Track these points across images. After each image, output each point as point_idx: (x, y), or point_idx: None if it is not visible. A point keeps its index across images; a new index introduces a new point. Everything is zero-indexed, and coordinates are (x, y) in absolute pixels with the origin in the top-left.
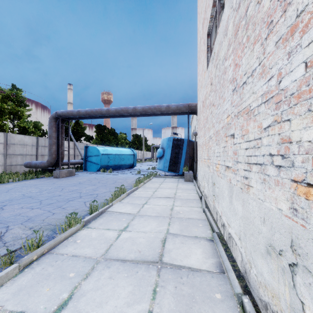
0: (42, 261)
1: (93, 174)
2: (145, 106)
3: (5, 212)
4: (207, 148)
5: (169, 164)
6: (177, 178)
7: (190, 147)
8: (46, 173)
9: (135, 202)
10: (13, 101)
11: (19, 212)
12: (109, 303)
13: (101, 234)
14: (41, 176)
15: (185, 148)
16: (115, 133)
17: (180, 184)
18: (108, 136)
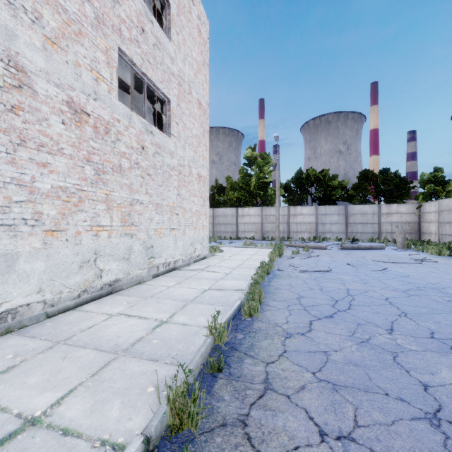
0: None
1: None
2: None
3: (365, 285)
4: (124, 211)
5: None
6: None
7: None
8: None
9: (221, 293)
10: None
11: (351, 285)
12: (228, 264)
13: (242, 273)
14: None
15: None
16: None
17: None
18: None
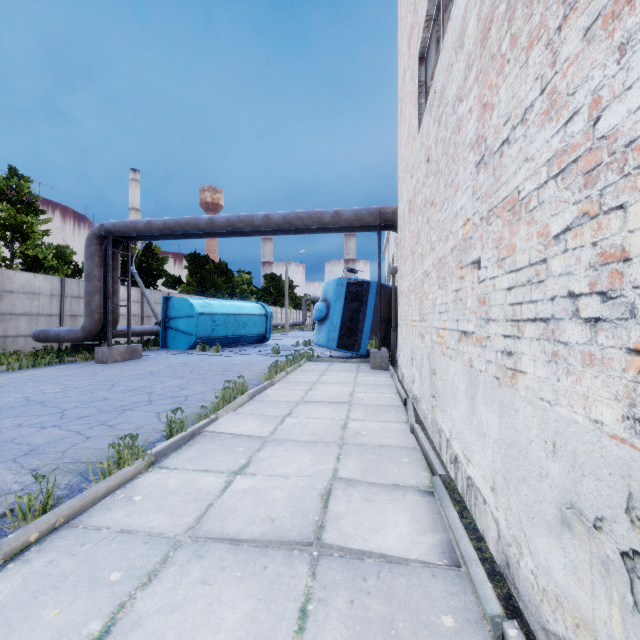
0: (51, 546)
1: (180, 355)
2: (289, 212)
3: None
4: (419, 298)
5: (339, 334)
6: (356, 362)
7: (383, 299)
8: (81, 354)
9: (266, 412)
10: (12, 203)
11: (12, 435)
12: None
13: (190, 481)
14: (69, 360)
15: (372, 300)
16: (227, 272)
17: (361, 374)
18: (214, 278)
